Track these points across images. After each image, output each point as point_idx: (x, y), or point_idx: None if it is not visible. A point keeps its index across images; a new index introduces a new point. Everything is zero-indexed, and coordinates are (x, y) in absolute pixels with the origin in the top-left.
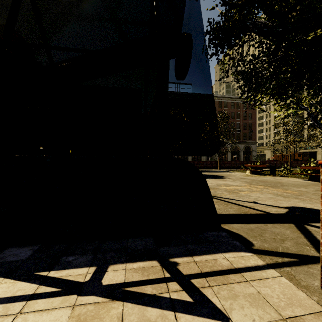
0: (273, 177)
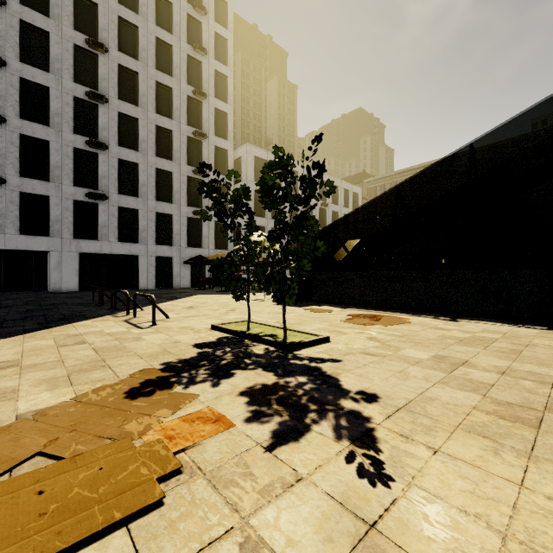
0: None
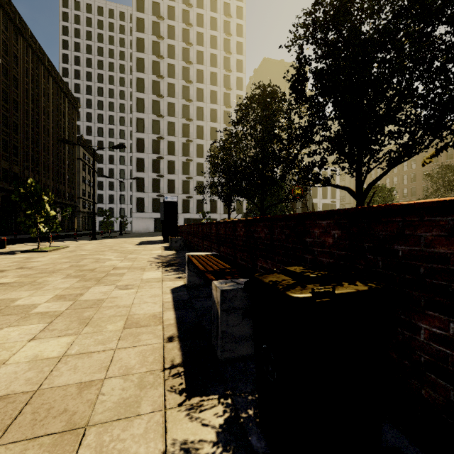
0: None
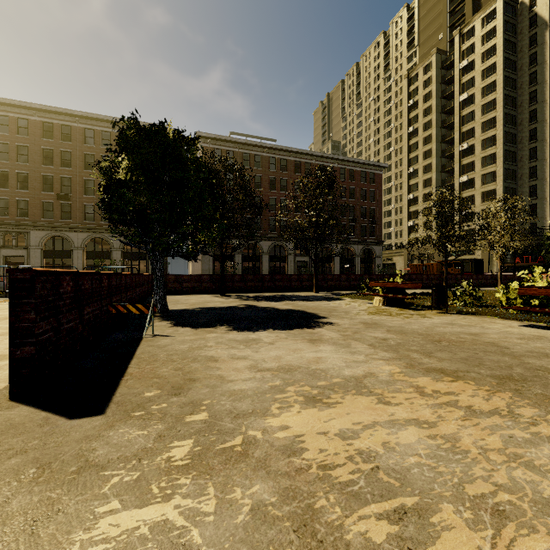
0: (446, 318)
